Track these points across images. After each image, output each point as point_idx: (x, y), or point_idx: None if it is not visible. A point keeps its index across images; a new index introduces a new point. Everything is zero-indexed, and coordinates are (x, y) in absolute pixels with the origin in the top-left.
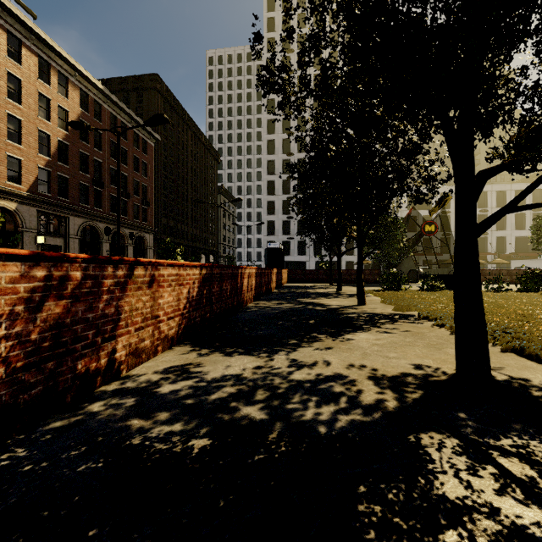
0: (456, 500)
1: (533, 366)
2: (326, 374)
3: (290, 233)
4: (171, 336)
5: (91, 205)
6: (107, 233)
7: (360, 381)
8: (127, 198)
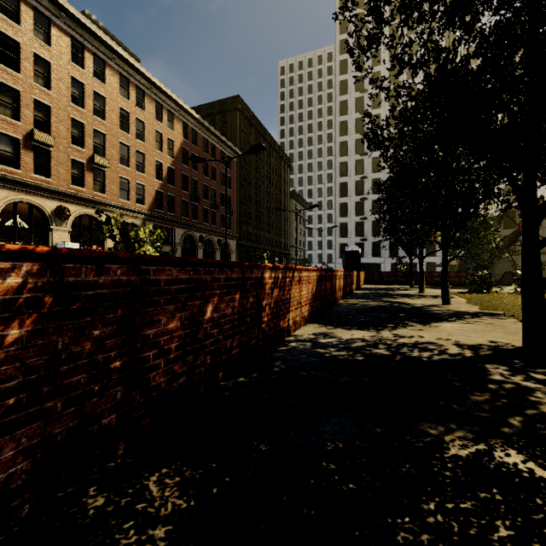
0: (497, 380)
1: None
2: (422, 341)
3: (364, 234)
4: (305, 317)
5: (189, 217)
6: (201, 240)
7: (446, 345)
8: (215, 209)
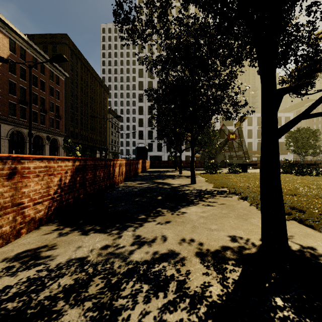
0: None
1: (311, 233)
2: (161, 252)
3: (153, 138)
4: (39, 218)
5: (17, 117)
6: None
7: (189, 259)
8: (45, 113)
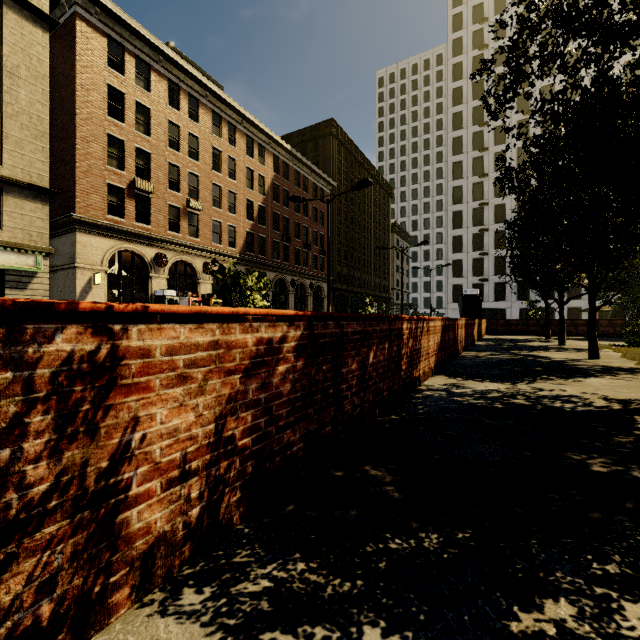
0: None
1: None
2: (564, 394)
3: (484, 273)
4: (432, 368)
5: (280, 259)
6: (293, 285)
7: (592, 399)
8: (308, 249)
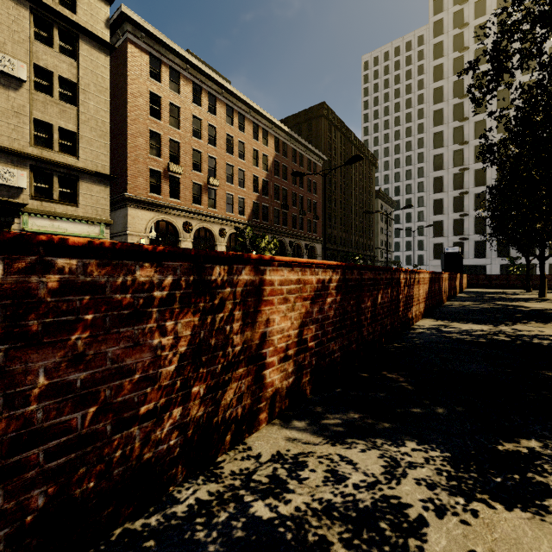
0: None
1: None
2: (542, 334)
3: (464, 232)
4: (422, 312)
5: (280, 224)
6: (291, 245)
7: None
8: (303, 215)
